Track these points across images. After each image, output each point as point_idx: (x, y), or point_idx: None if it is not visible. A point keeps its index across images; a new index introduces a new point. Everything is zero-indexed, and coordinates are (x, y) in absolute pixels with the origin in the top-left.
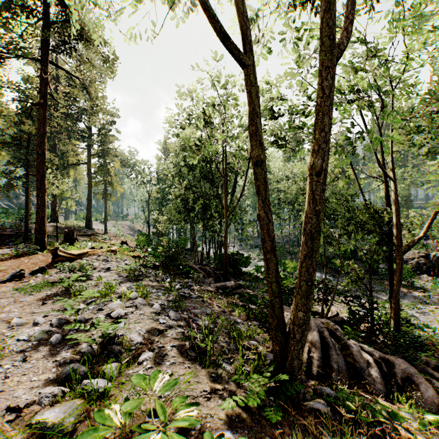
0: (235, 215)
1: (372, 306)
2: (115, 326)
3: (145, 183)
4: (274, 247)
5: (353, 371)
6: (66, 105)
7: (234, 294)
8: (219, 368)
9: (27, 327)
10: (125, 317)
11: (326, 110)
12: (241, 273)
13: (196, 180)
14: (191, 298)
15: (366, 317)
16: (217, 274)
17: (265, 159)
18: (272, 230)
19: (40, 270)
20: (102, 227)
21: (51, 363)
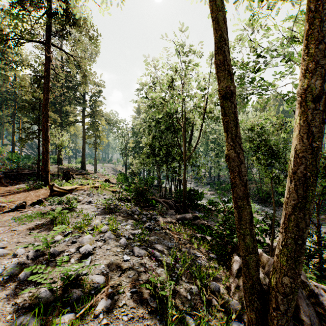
0: (192, 159)
1: (320, 241)
2: (78, 265)
3: (124, 136)
4: (247, 193)
5: (325, 324)
6: (68, 80)
7: (191, 225)
8: (181, 324)
9: (7, 258)
10: (93, 252)
11: (324, 15)
12: (197, 205)
13: (161, 132)
14: (155, 230)
15: (317, 253)
16: (178, 206)
17: (235, 91)
18: (245, 173)
19: (38, 202)
20: (93, 168)
21: (10, 306)
